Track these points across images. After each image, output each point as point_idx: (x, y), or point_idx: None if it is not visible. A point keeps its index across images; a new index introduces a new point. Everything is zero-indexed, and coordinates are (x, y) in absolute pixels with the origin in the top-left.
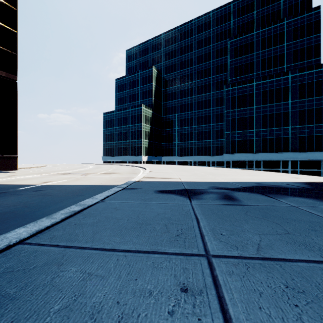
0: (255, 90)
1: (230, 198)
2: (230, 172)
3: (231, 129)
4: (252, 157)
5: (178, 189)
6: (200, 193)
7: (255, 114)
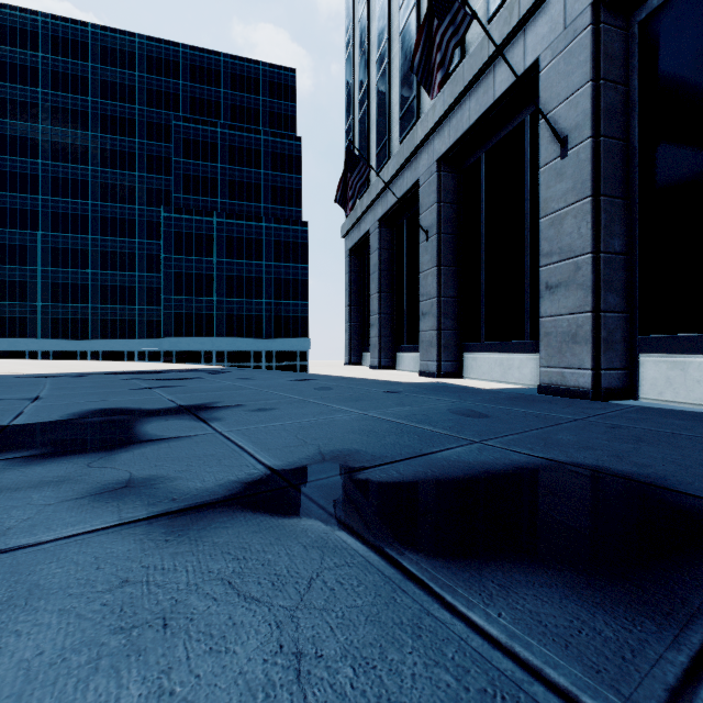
0: (217, 231)
1: (82, 376)
2: (128, 366)
3: (176, 292)
4: (211, 344)
5: (37, 376)
6: (59, 376)
7: (216, 271)
